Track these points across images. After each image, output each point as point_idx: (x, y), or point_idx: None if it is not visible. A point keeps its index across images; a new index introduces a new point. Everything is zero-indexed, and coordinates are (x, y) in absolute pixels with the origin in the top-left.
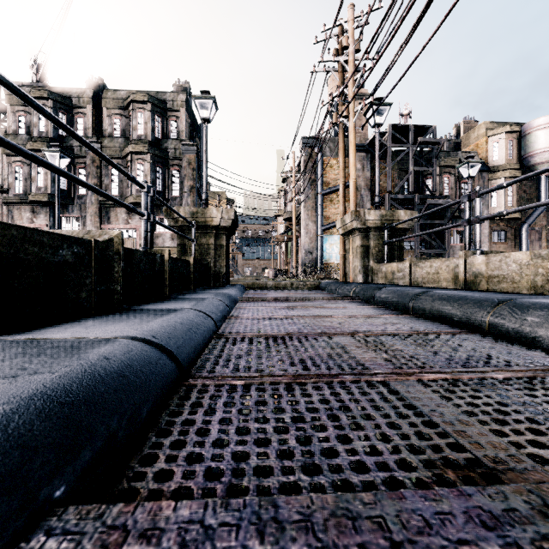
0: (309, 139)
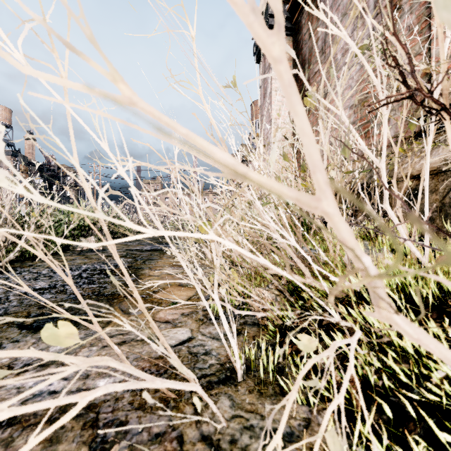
0: (15, 153)
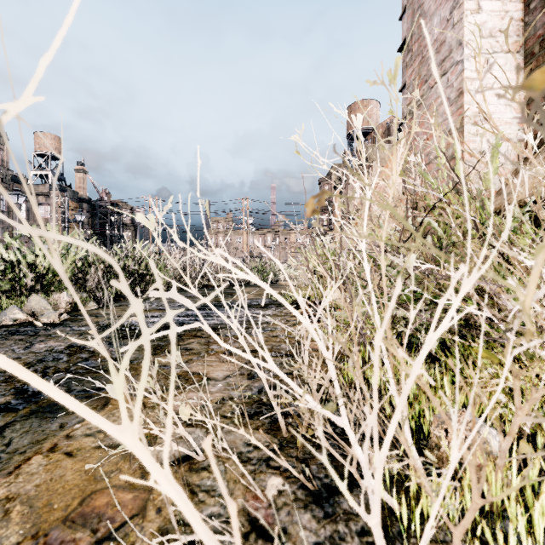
0: (63, 187)
